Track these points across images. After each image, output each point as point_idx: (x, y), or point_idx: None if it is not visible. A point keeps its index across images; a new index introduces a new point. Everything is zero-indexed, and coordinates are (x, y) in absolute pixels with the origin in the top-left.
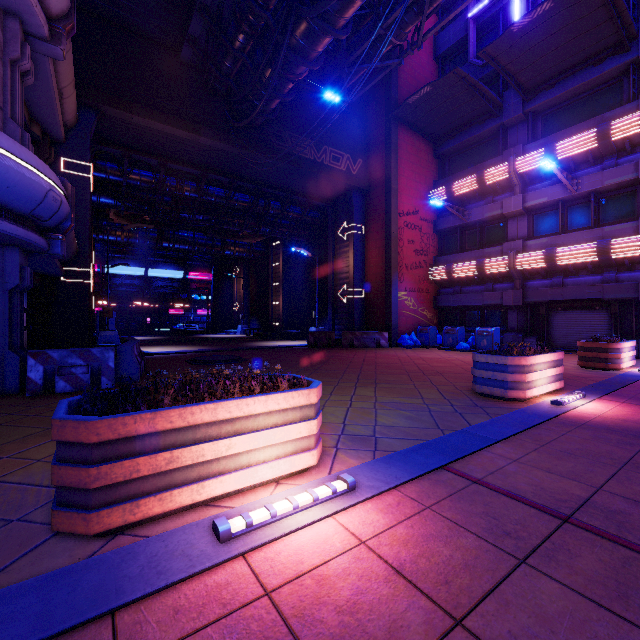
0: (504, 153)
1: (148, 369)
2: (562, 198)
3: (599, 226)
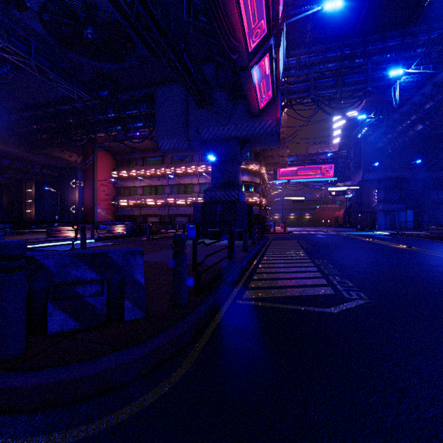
0: (135, 167)
1: None
2: (149, 185)
3: (157, 194)
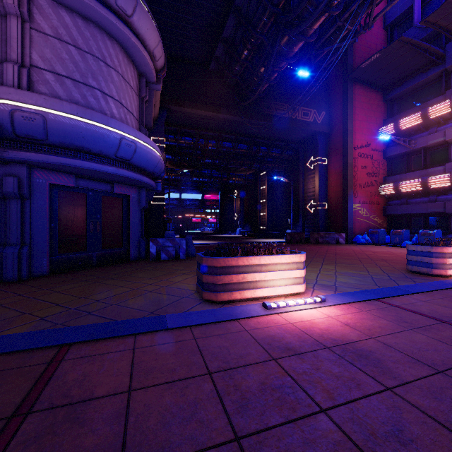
0: (446, 92)
1: (196, 251)
2: None
3: None
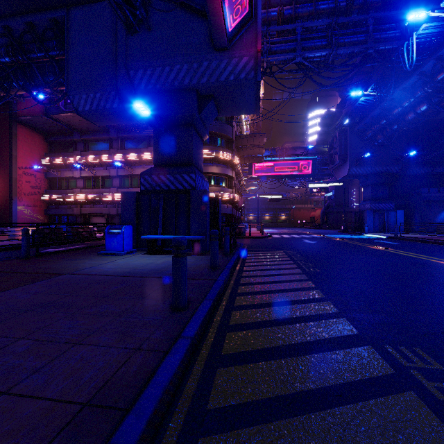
0: (74, 152)
1: None
2: (93, 176)
3: (104, 188)
